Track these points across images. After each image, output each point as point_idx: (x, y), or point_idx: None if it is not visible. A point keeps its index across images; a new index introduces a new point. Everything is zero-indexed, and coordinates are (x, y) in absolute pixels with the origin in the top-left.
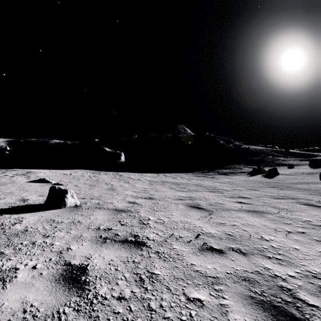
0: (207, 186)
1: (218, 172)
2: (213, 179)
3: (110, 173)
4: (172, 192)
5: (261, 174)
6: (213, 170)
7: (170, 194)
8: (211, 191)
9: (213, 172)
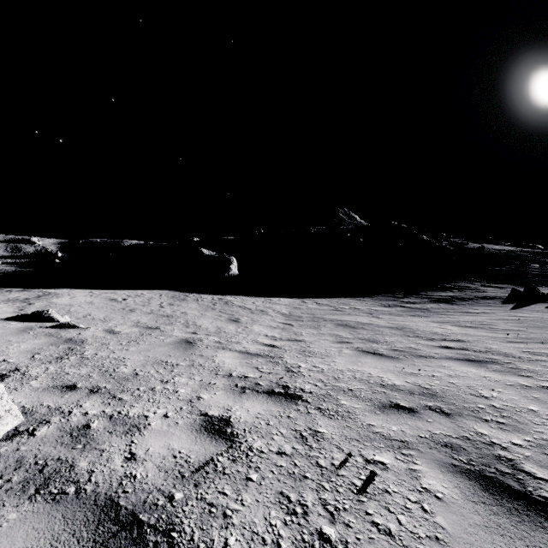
0: (434, 337)
1: (429, 296)
2: (427, 313)
3: (207, 298)
4: (351, 361)
5: (539, 304)
6: (416, 293)
7: (348, 374)
8: (470, 361)
9: (419, 297)
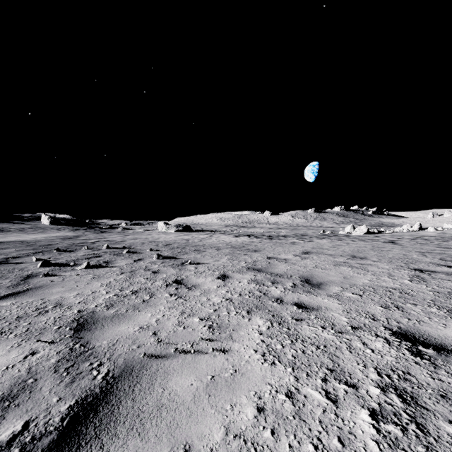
0: None
1: None
2: None
3: None
4: None
5: None
6: None
7: None
8: None
9: None
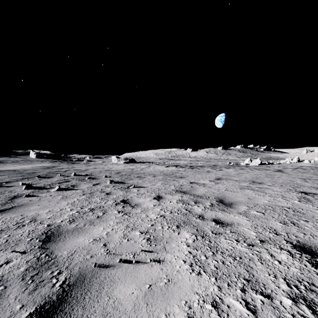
0: None
1: None
2: None
3: None
4: None
5: None
6: None
7: None
8: None
9: None
